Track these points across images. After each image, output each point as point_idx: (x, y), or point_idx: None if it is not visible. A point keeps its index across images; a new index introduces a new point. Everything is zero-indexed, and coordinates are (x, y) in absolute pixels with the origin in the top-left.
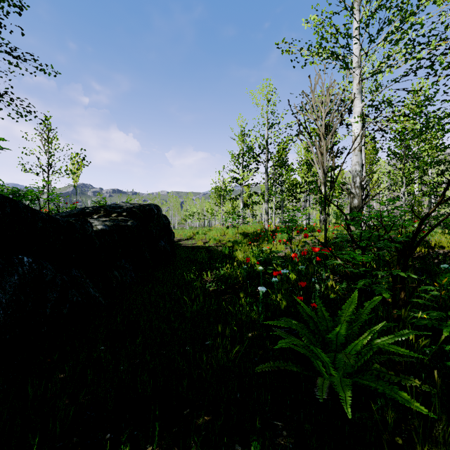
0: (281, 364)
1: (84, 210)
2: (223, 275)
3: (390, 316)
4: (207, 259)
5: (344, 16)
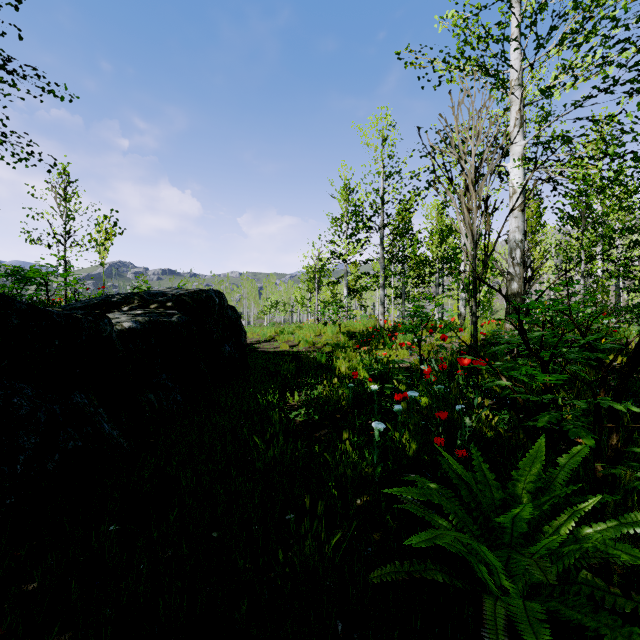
0: (415, 567)
1: (109, 299)
2: (317, 398)
3: (591, 473)
4: (295, 372)
5: (499, 9)
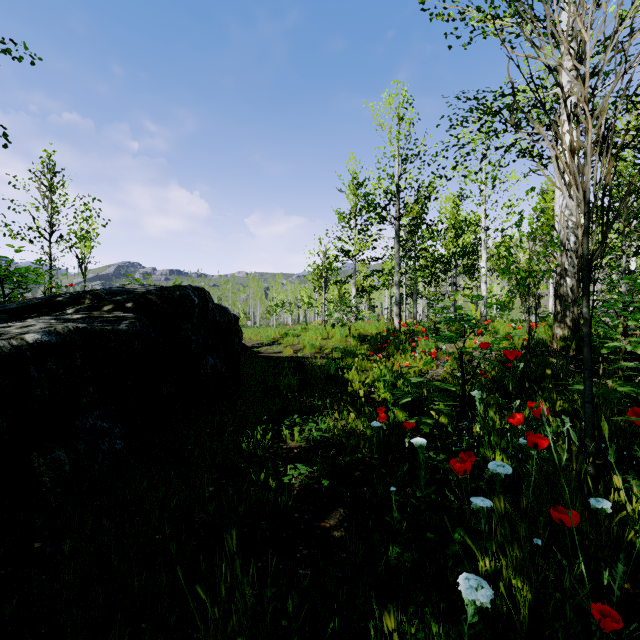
0: None
1: (54, 298)
2: (325, 439)
3: None
4: (298, 387)
5: None
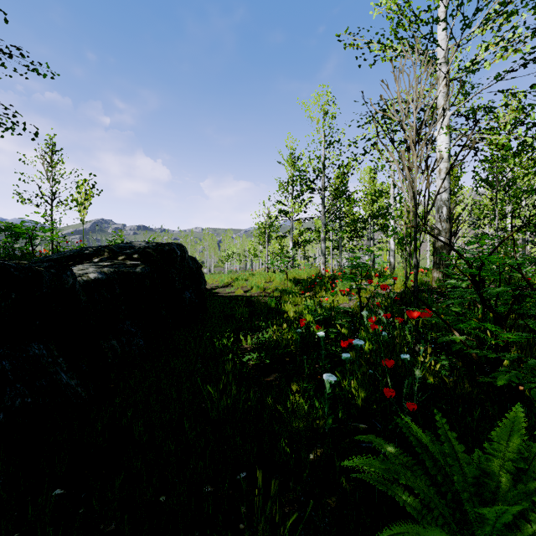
0: None
1: (82, 251)
2: (268, 342)
3: None
4: (248, 315)
5: None
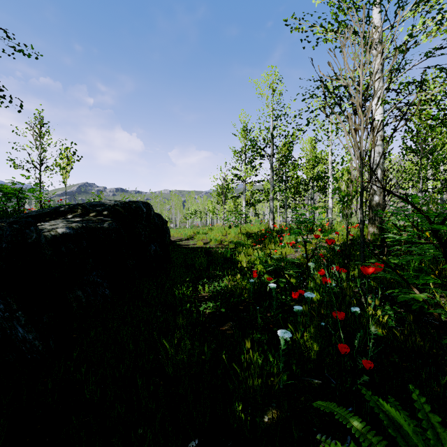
0: None
1: (58, 208)
2: (223, 290)
3: None
4: (206, 265)
5: None
